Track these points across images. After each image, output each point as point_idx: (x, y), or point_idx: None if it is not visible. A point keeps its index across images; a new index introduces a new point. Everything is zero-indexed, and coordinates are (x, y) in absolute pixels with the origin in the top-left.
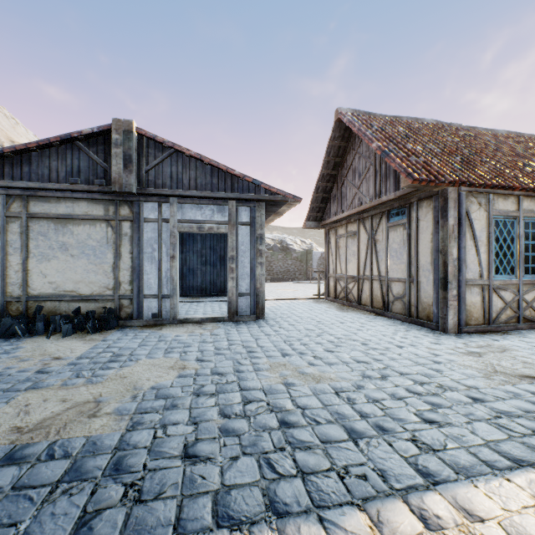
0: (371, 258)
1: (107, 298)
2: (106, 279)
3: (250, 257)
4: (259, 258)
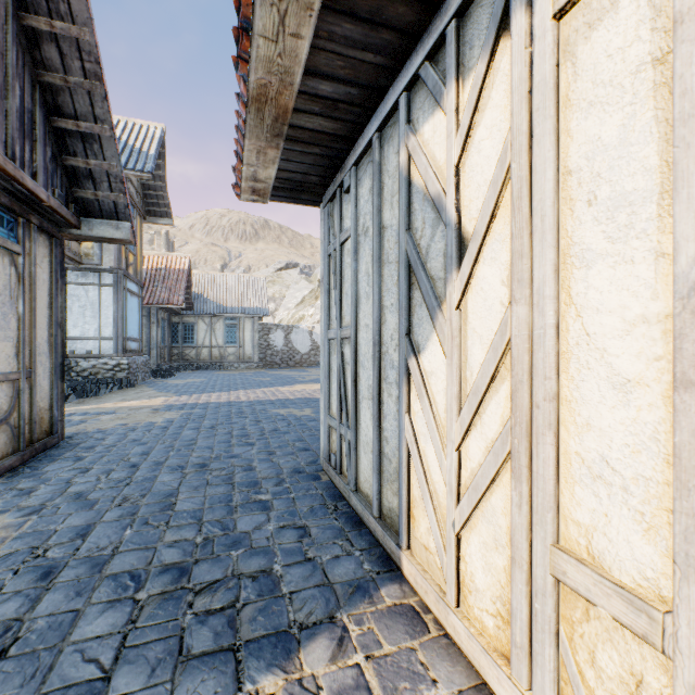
0: None
1: None
2: None
3: None
4: None
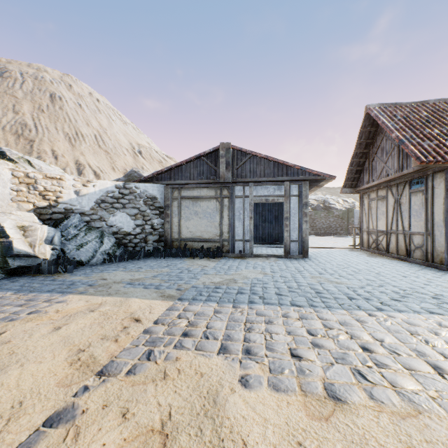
0: (396, 217)
1: (216, 241)
2: (216, 230)
3: (298, 217)
4: (304, 218)
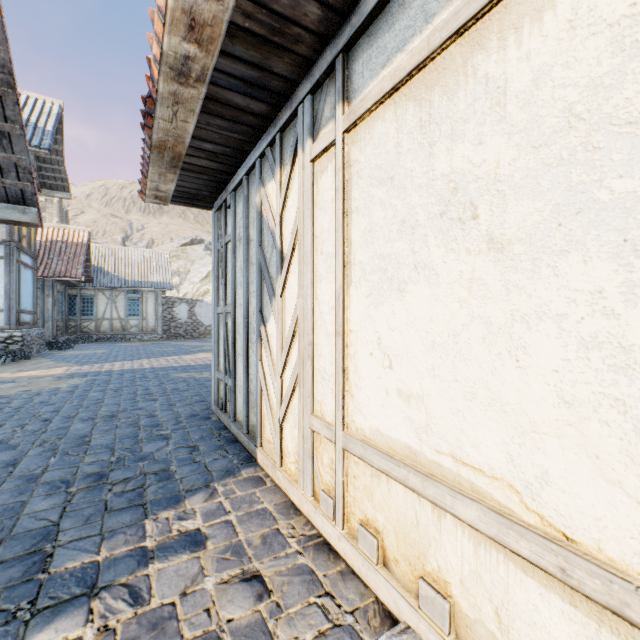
0: None
1: None
2: None
3: None
4: None
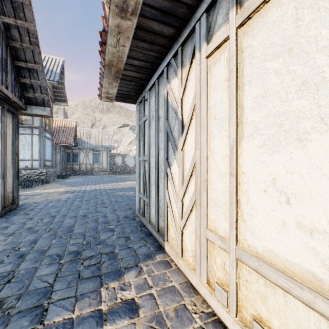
0: None
1: None
2: None
3: None
4: None
